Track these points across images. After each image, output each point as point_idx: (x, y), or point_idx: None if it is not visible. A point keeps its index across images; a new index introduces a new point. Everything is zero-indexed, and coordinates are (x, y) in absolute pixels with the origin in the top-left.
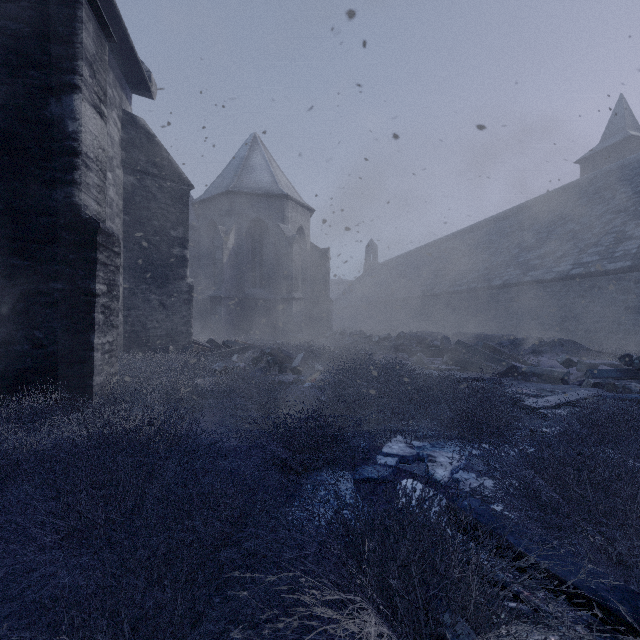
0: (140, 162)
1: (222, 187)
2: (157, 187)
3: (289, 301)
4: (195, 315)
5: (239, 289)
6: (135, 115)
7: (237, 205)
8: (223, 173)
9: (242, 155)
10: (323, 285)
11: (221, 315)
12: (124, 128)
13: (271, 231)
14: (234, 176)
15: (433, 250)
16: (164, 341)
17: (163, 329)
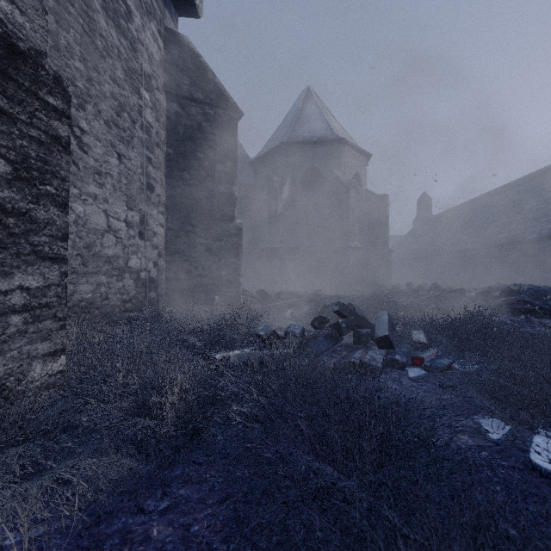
0: (184, 86)
1: (277, 141)
2: (202, 115)
3: (345, 251)
4: (252, 267)
5: (293, 240)
6: (178, 32)
7: (291, 156)
8: (278, 129)
9: (296, 108)
10: (381, 234)
11: (275, 266)
12: (166, 48)
13: (325, 179)
14: (288, 128)
15: (510, 193)
16: (210, 291)
17: (209, 277)
